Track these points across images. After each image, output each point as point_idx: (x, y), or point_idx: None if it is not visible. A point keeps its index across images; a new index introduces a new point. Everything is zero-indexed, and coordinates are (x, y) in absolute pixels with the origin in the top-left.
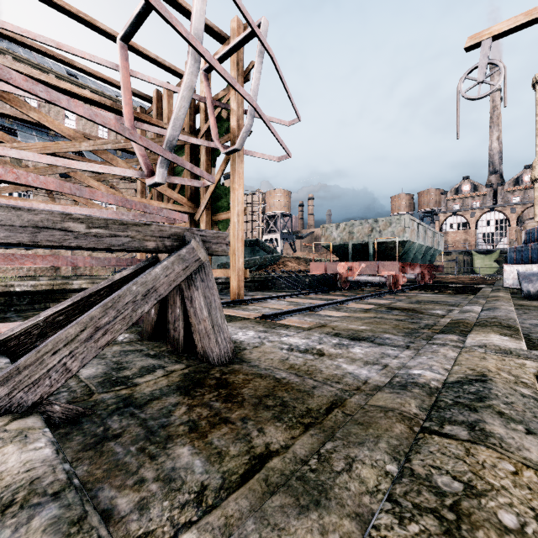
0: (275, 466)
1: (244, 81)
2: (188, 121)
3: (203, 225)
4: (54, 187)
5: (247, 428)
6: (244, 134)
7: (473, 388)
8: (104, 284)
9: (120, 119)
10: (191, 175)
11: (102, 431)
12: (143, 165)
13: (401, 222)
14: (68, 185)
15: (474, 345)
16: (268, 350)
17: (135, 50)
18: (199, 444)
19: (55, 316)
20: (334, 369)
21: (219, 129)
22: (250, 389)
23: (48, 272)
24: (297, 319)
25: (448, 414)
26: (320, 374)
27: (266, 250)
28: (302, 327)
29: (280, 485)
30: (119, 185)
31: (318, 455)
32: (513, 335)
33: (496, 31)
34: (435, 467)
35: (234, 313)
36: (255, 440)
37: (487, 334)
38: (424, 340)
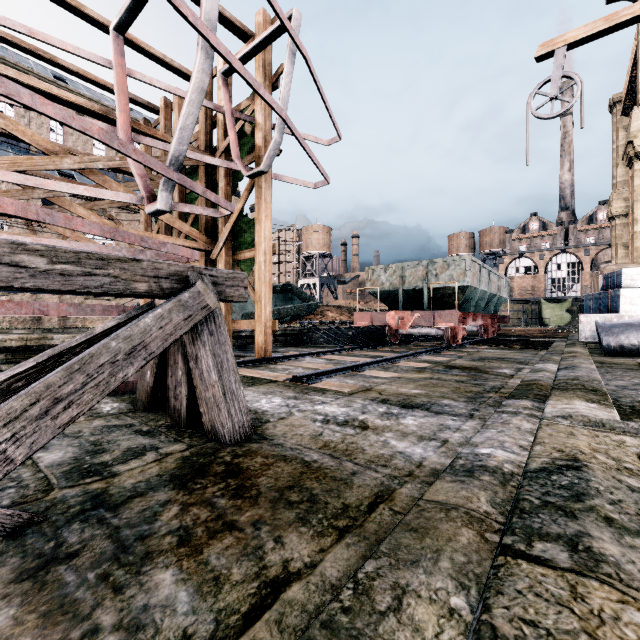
0: (294, 598)
1: (272, 88)
2: (203, 137)
3: (222, 266)
4: (13, 210)
5: (260, 537)
6: (271, 153)
7: (565, 480)
8: (81, 339)
9: (113, 130)
10: (207, 203)
11: (52, 548)
12: (141, 187)
13: (461, 264)
14: (34, 208)
15: (556, 415)
16: (297, 423)
17: (136, 45)
18: (189, 564)
19: (10, 382)
20: (381, 447)
21: (242, 148)
22: (269, 478)
23: (27, 324)
24: (336, 382)
25: (536, 523)
26: (362, 454)
27: (302, 298)
28: (341, 391)
29: (299, 630)
30: (120, 216)
31: (354, 582)
32: (601, 402)
33: (571, 38)
34: (528, 623)
35: (258, 374)
36: (269, 555)
37: (570, 401)
38: (491, 406)
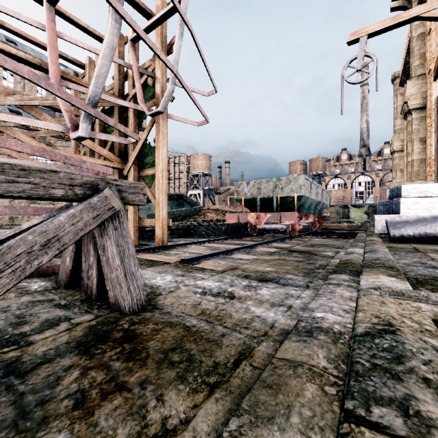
0: None
1: (167, 53)
2: (117, 86)
3: (131, 179)
4: None
5: (145, 396)
6: (166, 99)
7: (386, 343)
8: (10, 233)
9: (46, 76)
10: (120, 134)
11: None
12: (67, 119)
13: (298, 180)
14: None
15: (369, 287)
16: (182, 295)
17: (66, 17)
18: (80, 427)
19: None
20: (244, 313)
21: (146, 95)
22: (157, 342)
23: None
24: (212, 263)
25: (370, 386)
26: (230, 319)
27: (190, 203)
28: (216, 270)
29: None
30: (57, 143)
31: None
32: (397, 276)
33: (370, 30)
34: None
35: (156, 258)
36: (150, 413)
37: (377, 276)
38: (321, 279)
